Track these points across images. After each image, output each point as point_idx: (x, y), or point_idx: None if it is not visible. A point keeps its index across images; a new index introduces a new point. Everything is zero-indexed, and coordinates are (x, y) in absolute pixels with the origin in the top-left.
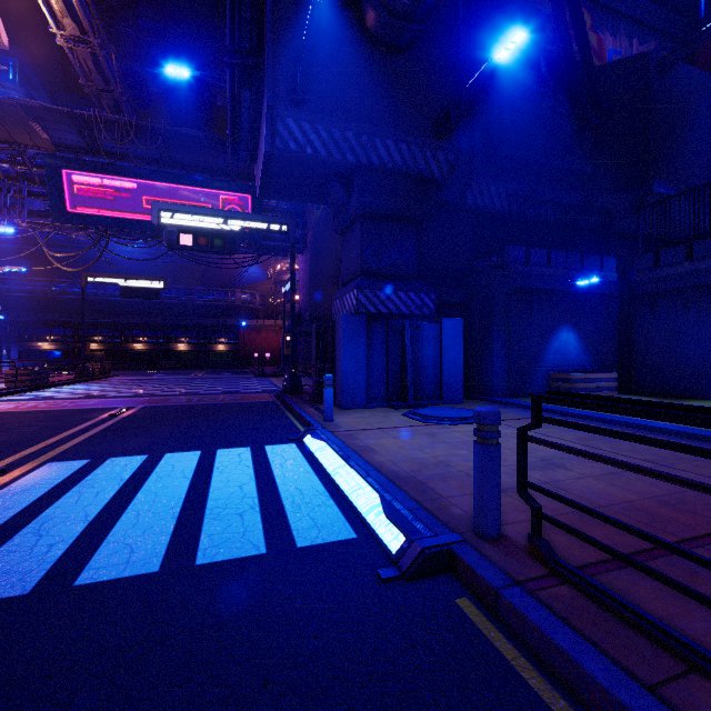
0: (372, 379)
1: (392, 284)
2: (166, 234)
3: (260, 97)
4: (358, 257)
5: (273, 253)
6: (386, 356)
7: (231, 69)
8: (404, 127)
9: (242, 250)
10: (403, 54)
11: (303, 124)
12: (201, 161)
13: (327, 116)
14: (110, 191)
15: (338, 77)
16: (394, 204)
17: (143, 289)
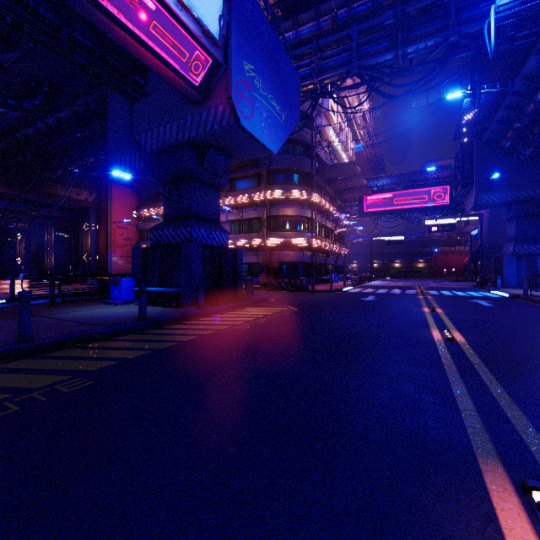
0: (520, 278)
1: (532, 243)
2: (427, 228)
3: (471, 188)
4: (514, 233)
5: (462, 212)
6: (527, 270)
7: (461, 185)
8: (536, 185)
9: (442, 213)
10: (536, 158)
11: (488, 195)
12: (423, 177)
13: (498, 191)
14: (381, 200)
15: (503, 177)
16: (533, 211)
17: (395, 240)
